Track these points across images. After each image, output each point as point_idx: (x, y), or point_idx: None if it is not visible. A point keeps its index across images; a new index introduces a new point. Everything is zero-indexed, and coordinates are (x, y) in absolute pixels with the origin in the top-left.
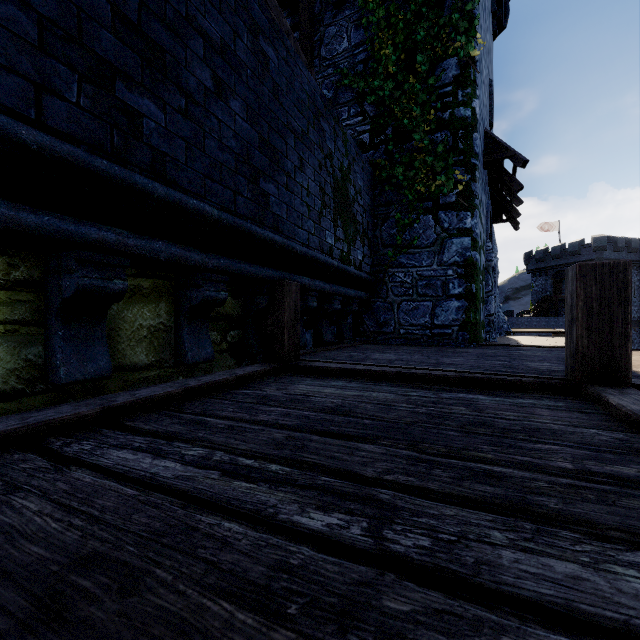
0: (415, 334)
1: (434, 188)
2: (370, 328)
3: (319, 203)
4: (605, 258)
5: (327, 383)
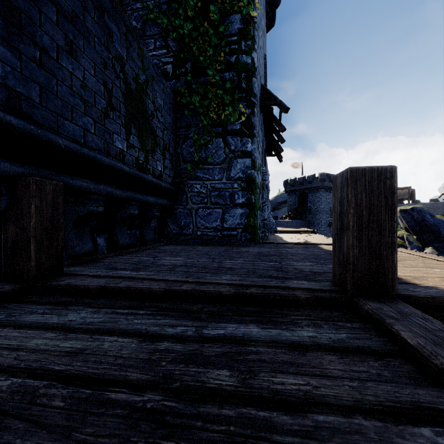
0: (209, 235)
1: (224, 117)
2: (173, 230)
3: (103, 102)
4: (325, 186)
5: (61, 317)
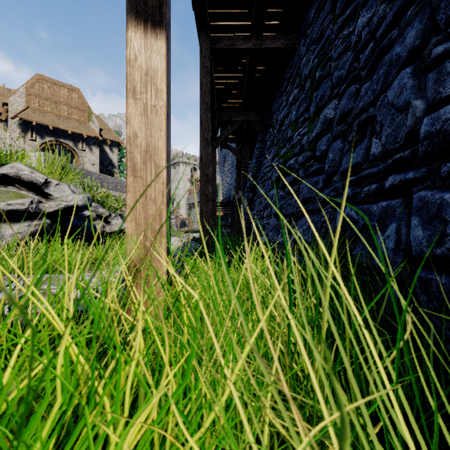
0: None
1: None
2: None
3: None
4: None
5: None
